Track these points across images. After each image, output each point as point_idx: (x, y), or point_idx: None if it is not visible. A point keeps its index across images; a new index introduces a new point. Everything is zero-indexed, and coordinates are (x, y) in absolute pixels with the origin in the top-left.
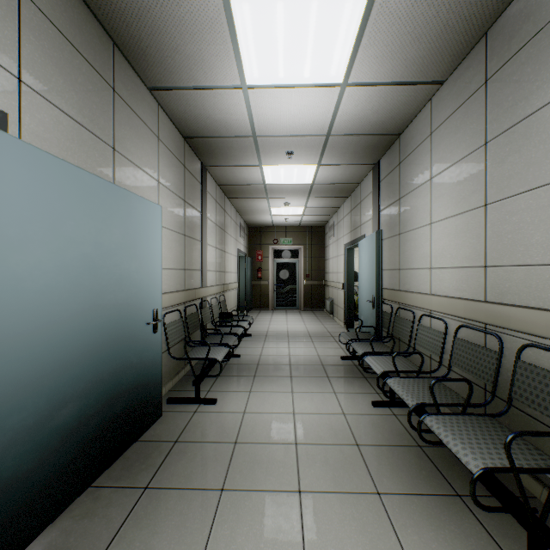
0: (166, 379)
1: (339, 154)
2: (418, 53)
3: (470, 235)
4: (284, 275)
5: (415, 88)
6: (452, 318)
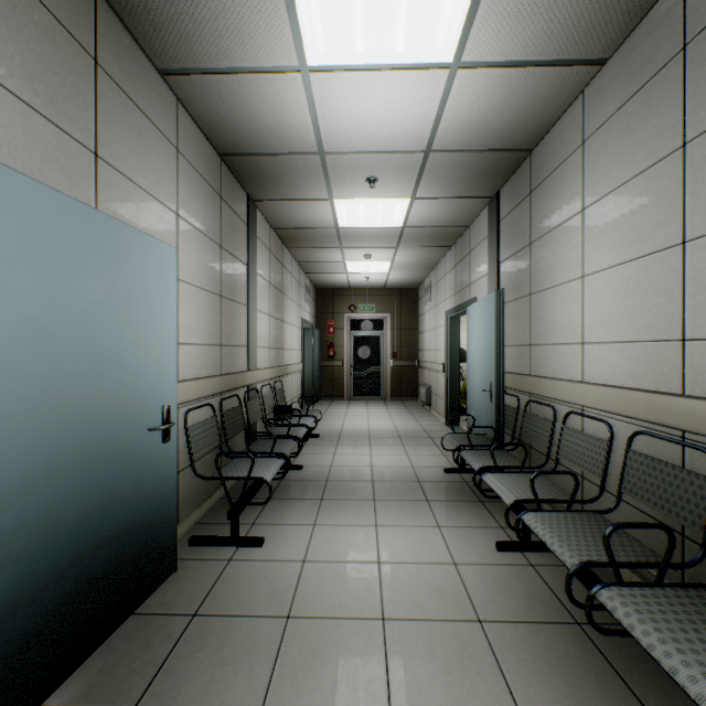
0: (190, 506)
1: (443, 181)
2: (572, 8)
3: (654, 292)
4: (363, 353)
5: (562, 71)
6: (620, 419)
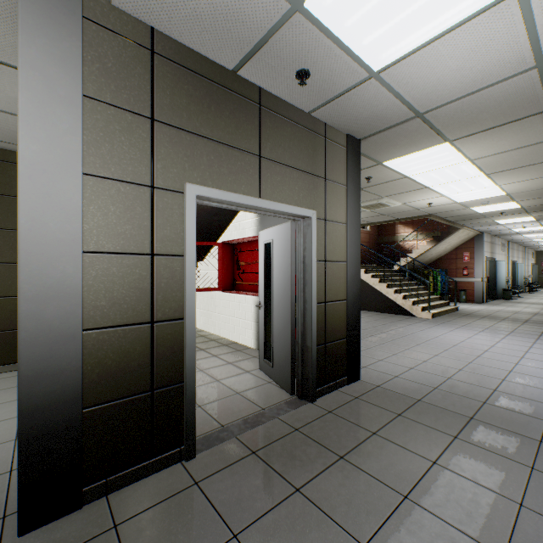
0: None
1: None
2: None
3: None
4: None
5: None
6: None
